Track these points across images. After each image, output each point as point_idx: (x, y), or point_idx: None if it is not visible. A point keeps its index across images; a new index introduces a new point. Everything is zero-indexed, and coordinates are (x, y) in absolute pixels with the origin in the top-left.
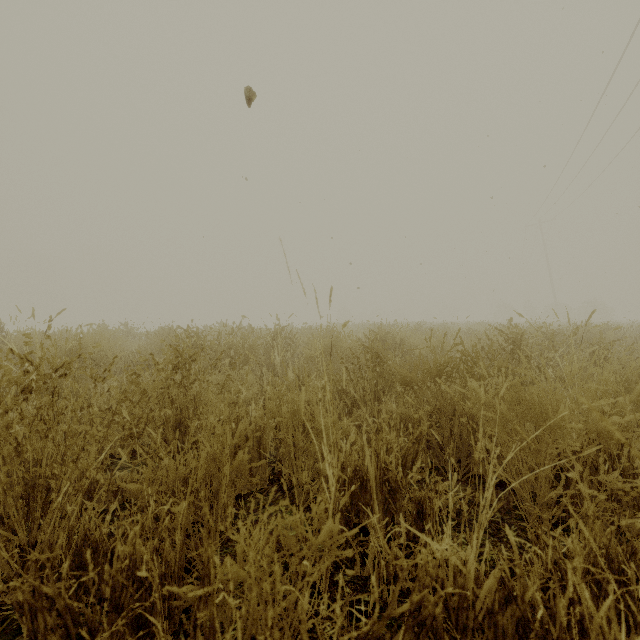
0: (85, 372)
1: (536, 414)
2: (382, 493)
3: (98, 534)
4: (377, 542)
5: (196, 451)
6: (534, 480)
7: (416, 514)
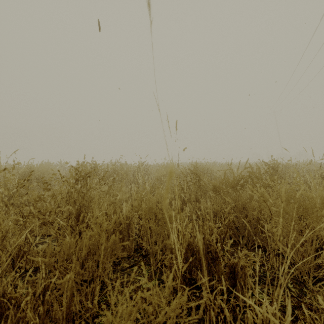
0: (9, 180)
1: (306, 209)
2: (207, 260)
3: (13, 293)
4: (206, 295)
5: None
6: (303, 251)
7: (229, 274)
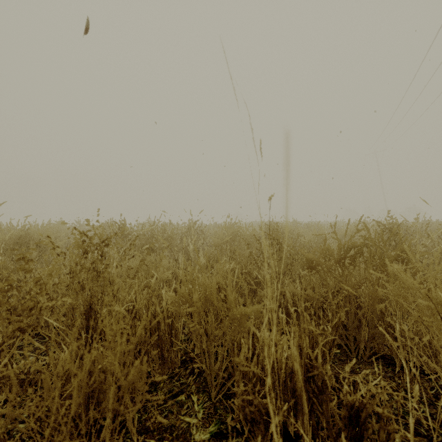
0: None
1: None
2: (306, 392)
3: None
4: None
5: (100, 342)
6: None
7: (347, 419)
